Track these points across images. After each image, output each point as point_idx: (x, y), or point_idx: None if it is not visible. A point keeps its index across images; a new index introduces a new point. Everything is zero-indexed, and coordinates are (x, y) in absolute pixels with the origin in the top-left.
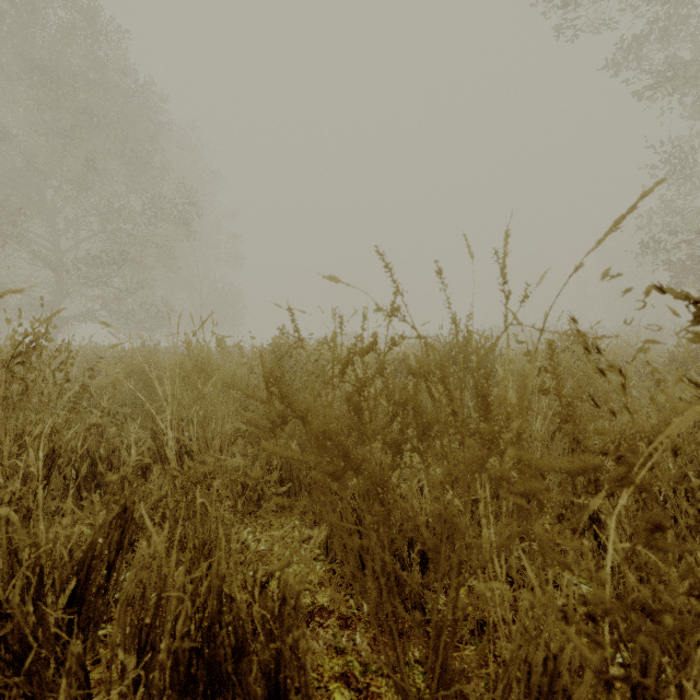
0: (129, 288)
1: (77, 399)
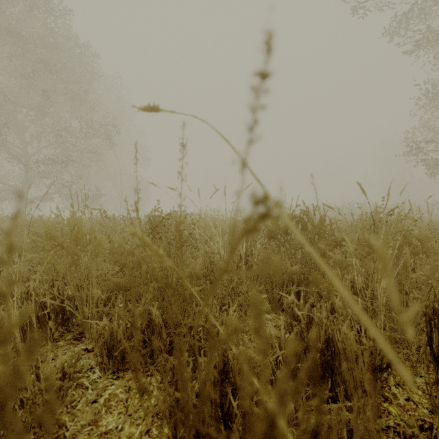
0: (72, 179)
1: None
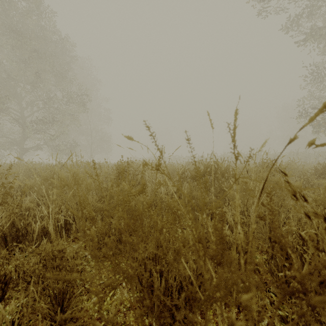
0: (56, 134)
1: (3, 199)
